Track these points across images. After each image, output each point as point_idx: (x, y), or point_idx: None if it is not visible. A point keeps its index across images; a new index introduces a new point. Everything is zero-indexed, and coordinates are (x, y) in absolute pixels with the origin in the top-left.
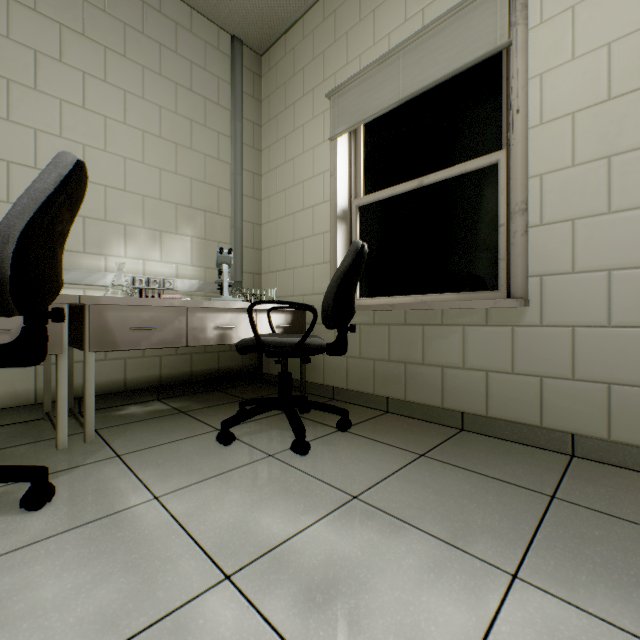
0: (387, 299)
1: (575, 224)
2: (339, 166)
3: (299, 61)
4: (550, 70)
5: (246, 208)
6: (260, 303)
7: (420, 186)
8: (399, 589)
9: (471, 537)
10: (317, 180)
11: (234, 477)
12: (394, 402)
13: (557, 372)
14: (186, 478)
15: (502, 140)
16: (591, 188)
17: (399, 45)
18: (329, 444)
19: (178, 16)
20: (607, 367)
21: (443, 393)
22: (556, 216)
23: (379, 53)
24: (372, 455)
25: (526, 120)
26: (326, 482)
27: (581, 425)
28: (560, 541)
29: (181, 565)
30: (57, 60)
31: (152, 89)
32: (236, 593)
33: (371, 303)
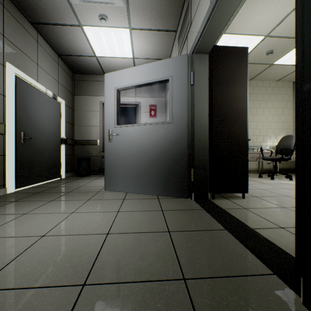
0: None
1: None
2: None
3: None
4: None
5: None
6: None
7: None
8: None
9: None
10: None
11: None
12: None
13: None
14: None
15: None
16: None
17: None
18: None
19: (279, 85)
20: None
21: None
22: None
23: None
24: None
25: None
26: None
27: None
28: None
29: None
30: (259, 107)
31: (274, 105)
32: None
33: None
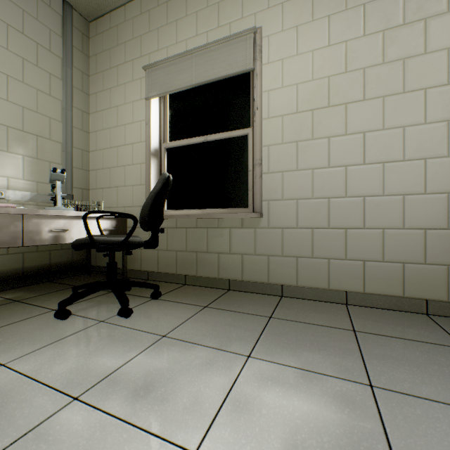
0: (185, 211)
1: (283, 174)
2: (152, 119)
3: (122, 36)
4: (272, 90)
5: (76, 137)
6: (93, 212)
7: (206, 141)
8: (190, 376)
9: (230, 343)
10: (136, 125)
11: (73, 339)
12: (190, 277)
13: (275, 253)
14: (30, 347)
15: (250, 122)
16: (290, 156)
17: (193, 49)
18: (146, 308)
19: None
20: (296, 249)
21: (219, 269)
22: (275, 169)
23: (180, 50)
24: (175, 311)
25: (261, 114)
26: (145, 331)
27: (286, 280)
28: (271, 336)
29: (35, 401)
30: None
31: None
32: (83, 405)
33: (175, 213)
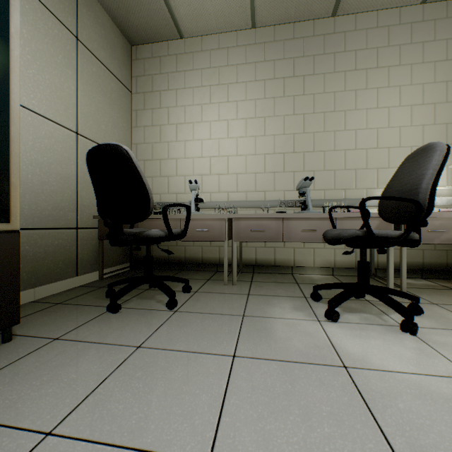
0: None
1: None
2: None
3: None
4: None
5: None
6: None
7: None
8: None
9: None
10: None
11: None
12: None
13: None
14: None
15: None
16: None
17: None
18: None
19: (435, 14)
20: None
21: None
22: None
23: None
24: None
25: None
26: None
27: None
28: None
29: None
30: (364, 89)
31: (416, 75)
32: None
33: None
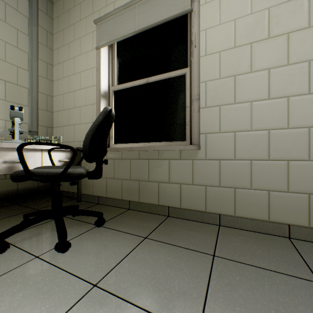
0: (130, 144)
1: (221, 108)
2: (102, 65)
3: None
4: (210, 28)
5: (41, 84)
6: (28, 144)
7: (147, 82)
8: None
9: (171, 304)
10: (89, 72)
11: None
12: (133, 203)
13: (213, 183)
14: None
15: (188, 63)
16: (227, 90)
17: None
18: (87, 238)
19: None
20: (234, 180)
21: (159, 197)
22: (212, 103)
23: (125, 3)
24: (115, 243)
25: (199, 52)
26: (75, 275)
27: (223, 209)
28: (221, 291)
29: None
30: None
31: None
32: None
33: (121, 147)
